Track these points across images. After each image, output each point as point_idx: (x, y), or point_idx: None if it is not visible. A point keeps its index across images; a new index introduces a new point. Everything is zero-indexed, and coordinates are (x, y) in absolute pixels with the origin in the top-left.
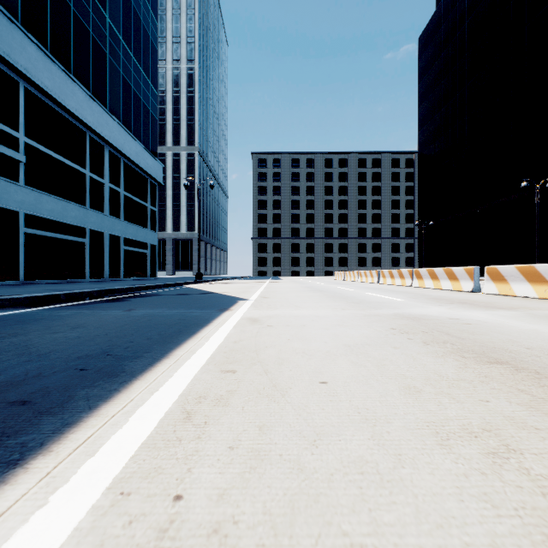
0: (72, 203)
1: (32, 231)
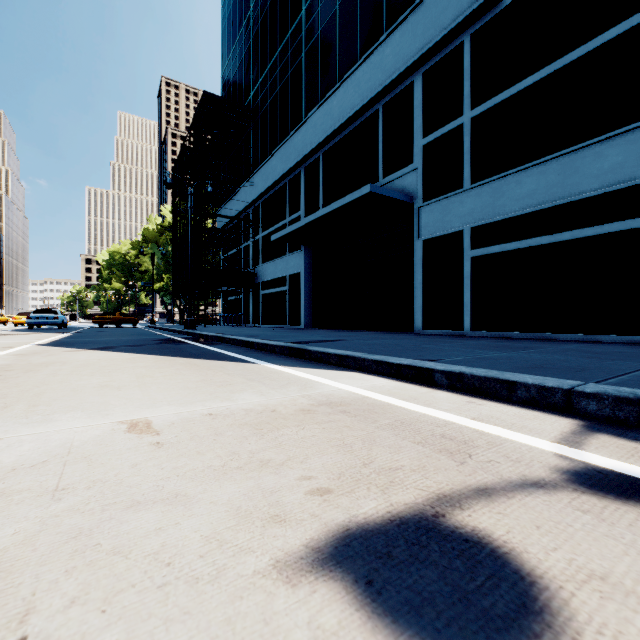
0: (596, 141)
1: (485, 251)
